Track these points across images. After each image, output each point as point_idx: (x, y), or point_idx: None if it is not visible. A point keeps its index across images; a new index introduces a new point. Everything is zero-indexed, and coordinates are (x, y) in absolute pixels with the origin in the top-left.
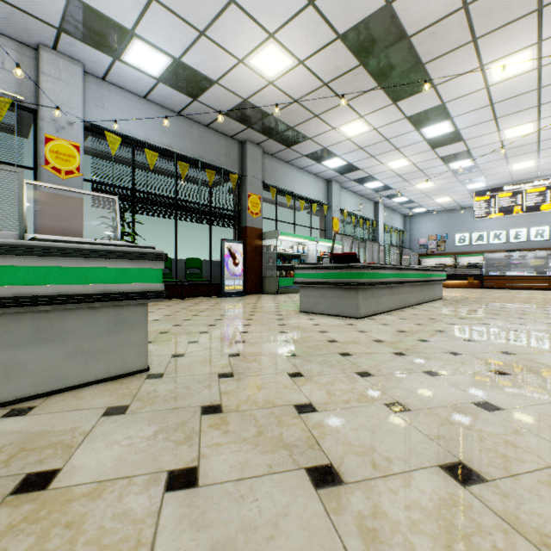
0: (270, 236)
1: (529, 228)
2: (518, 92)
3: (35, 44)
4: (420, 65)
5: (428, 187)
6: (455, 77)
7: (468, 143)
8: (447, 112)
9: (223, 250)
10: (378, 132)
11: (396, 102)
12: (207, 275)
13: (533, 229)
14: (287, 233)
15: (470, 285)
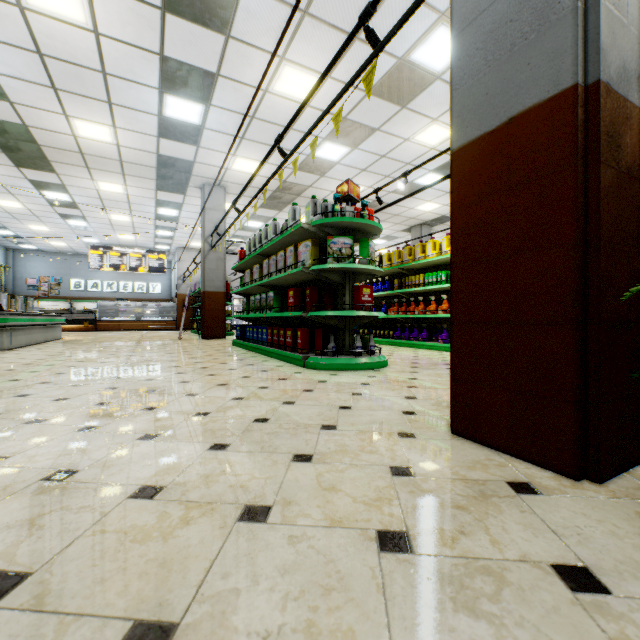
0: None
1: (134, 282)
2: (118, 200)
3: None
4: (47, 160)
5: (43, 230)
6: (74, 176)
7: (85, 212)
8: (67, 190)
9: None
10: None
11: (20, 167)
12: None
13: (137, 283)
14: None
15: (87, 329)
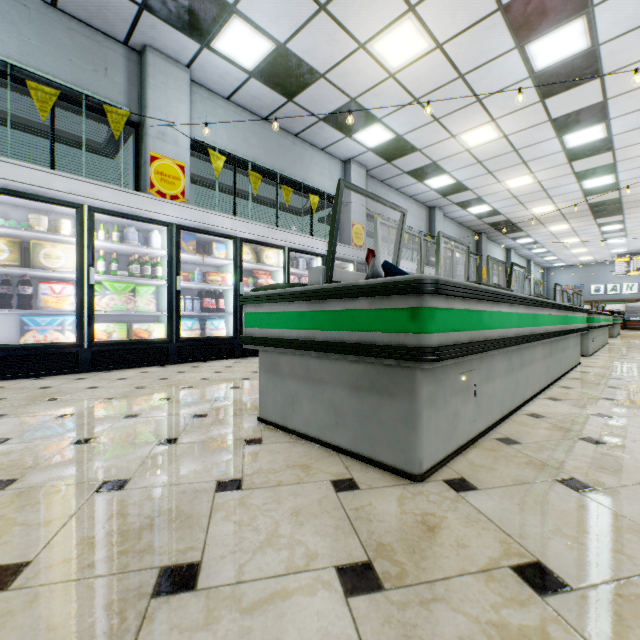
0: None
1: None
2: None
3: (432, 206)
4: (620, 209)
5: (580, 251)
6: (636, 212)
7: (628, 232)
8: (623, 222)
9: None
10: (572, 228)
11: (596, 219)
12: None
13: None
14: None
15: None
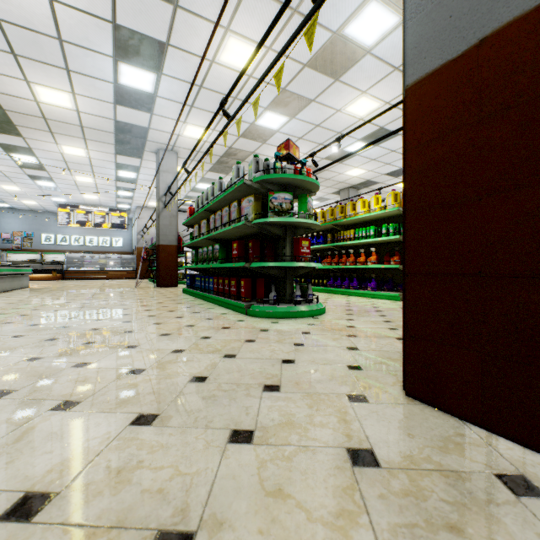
0: None
1: (99, 237)
2: (81, 163)
3: None
4: (13, 124)
5: (15, 190)
6: (39, 140)
7: (52, 174)
8: (34, 153)
9: None
10: None
11: None
12: None
13: (102, 238)
14: None
15: (55, 278)
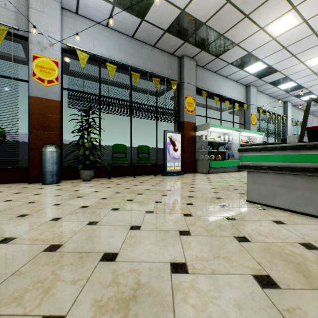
0: (202, 128)
1: None
2: None
3: None
4: None
5: None
6: None
7: None
8: None
9: (165, 139)
10: (307, 24)
11: None
12: (154, 159)
13: None
14: (216, 125)
15: None
